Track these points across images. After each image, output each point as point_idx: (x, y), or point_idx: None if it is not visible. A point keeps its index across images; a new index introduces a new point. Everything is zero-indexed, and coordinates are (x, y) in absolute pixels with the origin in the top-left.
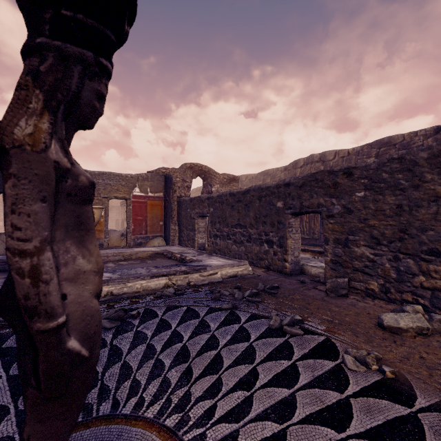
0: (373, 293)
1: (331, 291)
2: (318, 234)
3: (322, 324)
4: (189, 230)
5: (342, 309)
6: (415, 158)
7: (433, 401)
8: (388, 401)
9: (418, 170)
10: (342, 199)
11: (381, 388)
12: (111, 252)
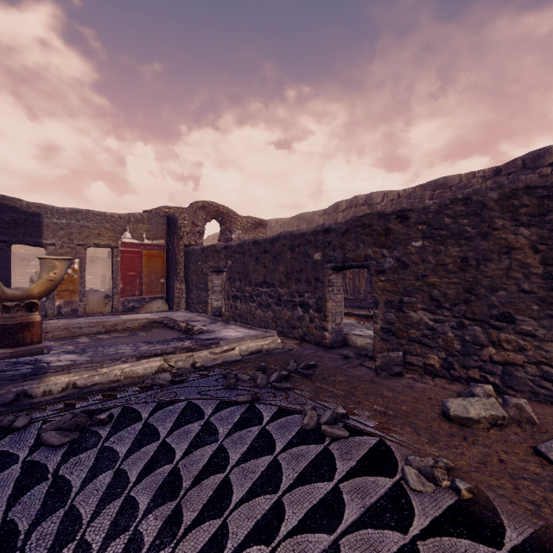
0: (433, 369)
1: (383, 369)
2: (363, 294)
3: (372, 418)
4: (200, 290)
5: (396, 394)
6: (483, 199)
7: (526, 533)
8: (470, 540)
9: (487, 214)
10: (396, 250)
11: (457, 519)
12: (86, 322)
